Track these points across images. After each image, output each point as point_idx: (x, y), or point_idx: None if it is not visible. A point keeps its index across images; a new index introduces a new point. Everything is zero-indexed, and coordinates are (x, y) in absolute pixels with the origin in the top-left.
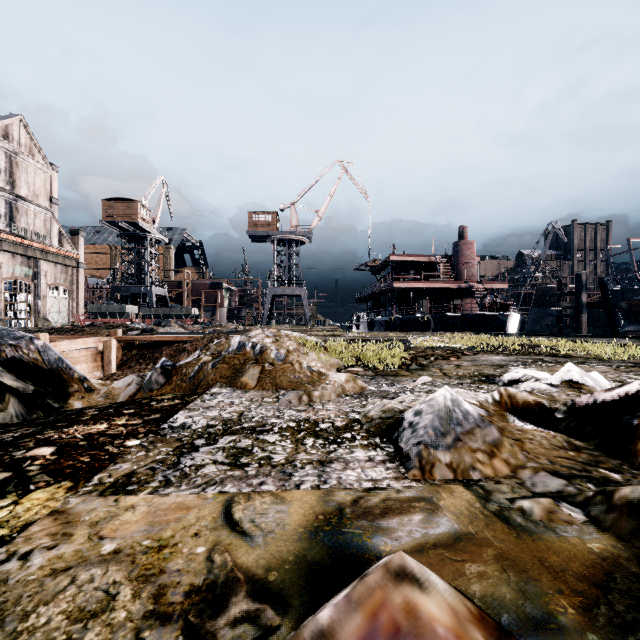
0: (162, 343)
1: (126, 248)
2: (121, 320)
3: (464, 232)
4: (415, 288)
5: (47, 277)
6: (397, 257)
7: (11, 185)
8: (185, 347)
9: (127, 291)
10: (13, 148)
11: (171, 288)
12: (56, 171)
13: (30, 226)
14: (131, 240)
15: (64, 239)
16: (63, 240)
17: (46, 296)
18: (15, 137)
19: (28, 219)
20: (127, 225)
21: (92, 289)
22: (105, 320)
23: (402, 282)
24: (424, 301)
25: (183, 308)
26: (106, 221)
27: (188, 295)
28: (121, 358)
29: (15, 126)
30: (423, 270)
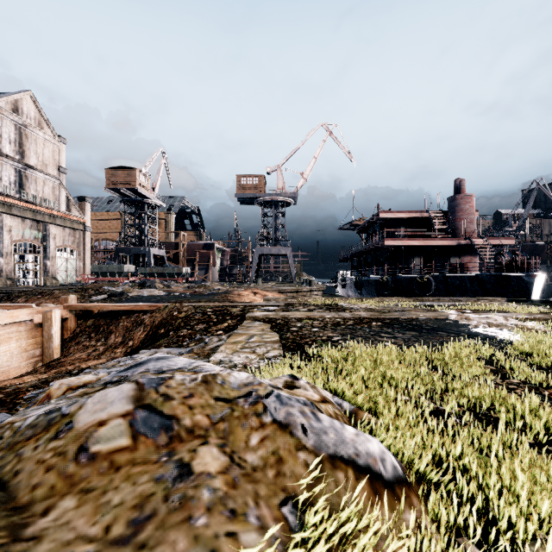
0: (122, 311)
1: (128, 213)
2: (120, 279)
3: (461, 185)
4: (407, 246)
5: (56, 239)
6: (387, 214)
7: (21, 155)
8: (143, 319)
9: (128, 252)
10: (22, 121)
11: (169, 249)
12: (64, 143)
13: (39, 193)
14: (133, 206)
15: (72, 205)
16: (71, 206)
17: (55, 257)
18: (24, 111)
19: (37, 186)
20: (128, 191)
21: (101, 250)
22: (106, 279)
23: (394, 239)
24: (417, 259)
25: (175, 267)
26: (109, 188)
27: (184, 255)
28: (74, 330)
29: (24, 101)
30: (412, 227)
